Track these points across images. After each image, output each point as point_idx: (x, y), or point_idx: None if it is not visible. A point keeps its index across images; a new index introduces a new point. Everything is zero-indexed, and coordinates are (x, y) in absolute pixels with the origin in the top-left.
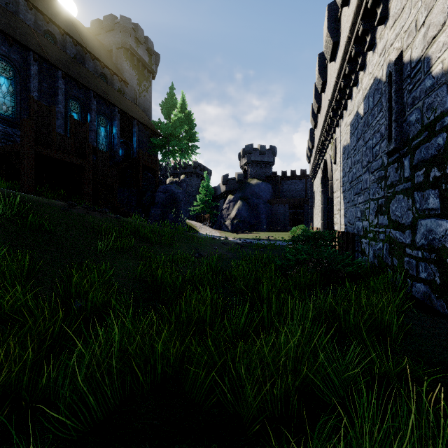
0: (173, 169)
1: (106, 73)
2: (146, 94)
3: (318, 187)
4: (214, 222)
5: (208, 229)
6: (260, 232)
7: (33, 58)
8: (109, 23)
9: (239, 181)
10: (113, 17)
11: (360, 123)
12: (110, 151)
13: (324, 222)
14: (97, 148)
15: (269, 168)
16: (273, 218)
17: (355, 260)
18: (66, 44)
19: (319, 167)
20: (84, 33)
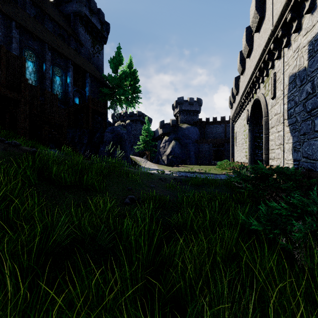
0: (122, 117)
1: (63, 34)
2: (99, 55)
3: (241, 127)
4: (153, 157)
5: (148, 163)
6: (189, 165)
7: None
8: None
9: (172, 126)
10: None
11: None
12: (64, 97)
13: (251, 158)
14: (45, 90)
15: (196, 115)
16: (200, 154)
17: None
18: (26, 5)
19: (244, 110)
20: (45, 0)
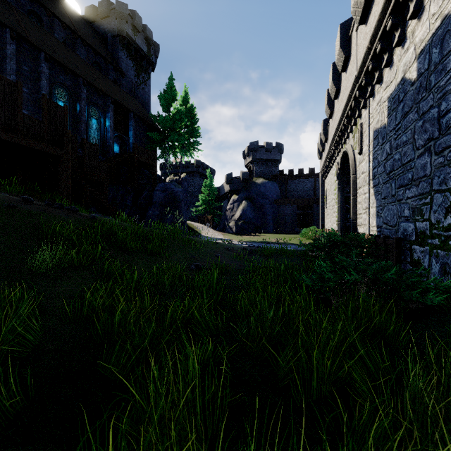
0: (174, 169)
1: (99, 61)
2: (145, 87)
3: (331, 184)
4: (217, 223)
5: (211, 231)
6: (266, 234)
7: (10, 36)
8: (104, 9)
9: (243, 180)
10: (109, 2)
11: (409, 91)
12: (103, 145)
13: (341, 224)
14: (84, 139)
15: (276, 166)
16: (280, 219)
17: (440, 284)
18: (54, 27)
19: (334, 162)
20: (76, 18)
